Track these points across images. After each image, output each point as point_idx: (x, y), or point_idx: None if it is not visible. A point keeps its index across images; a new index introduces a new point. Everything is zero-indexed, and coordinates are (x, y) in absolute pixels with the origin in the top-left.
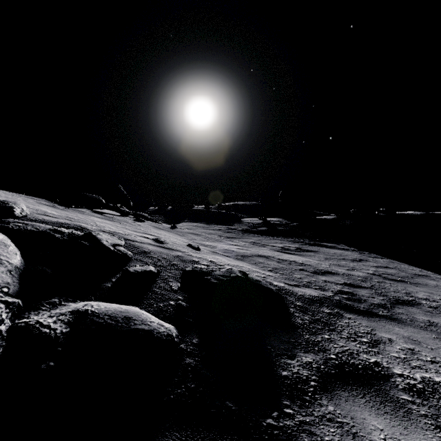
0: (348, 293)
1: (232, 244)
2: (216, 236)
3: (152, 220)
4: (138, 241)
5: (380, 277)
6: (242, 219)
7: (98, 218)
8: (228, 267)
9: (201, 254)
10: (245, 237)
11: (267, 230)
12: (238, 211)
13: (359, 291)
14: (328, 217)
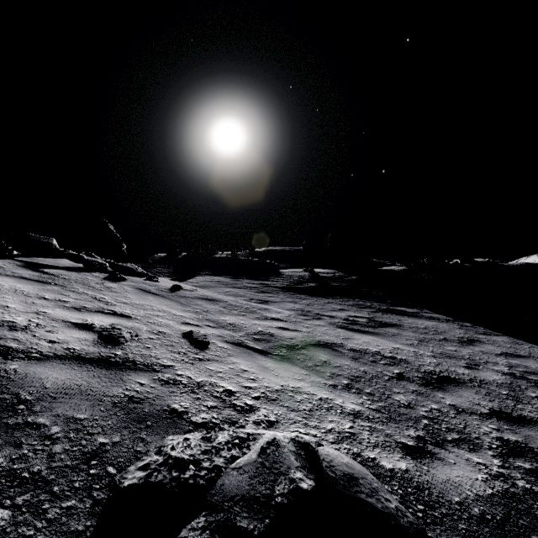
0: (522, 449)
1: (269, 318)
2: (244, 299)
3: (145, 275)
4: (36, 352)
5: (529, 382)
6: (281, 270)
7: (10, 280)
8: (265, 437)
9: (205, 365)
10: (288, 300)
11: (316, 287)
12: (275, 259)
13: (536, 439)
14: (396, 268)
